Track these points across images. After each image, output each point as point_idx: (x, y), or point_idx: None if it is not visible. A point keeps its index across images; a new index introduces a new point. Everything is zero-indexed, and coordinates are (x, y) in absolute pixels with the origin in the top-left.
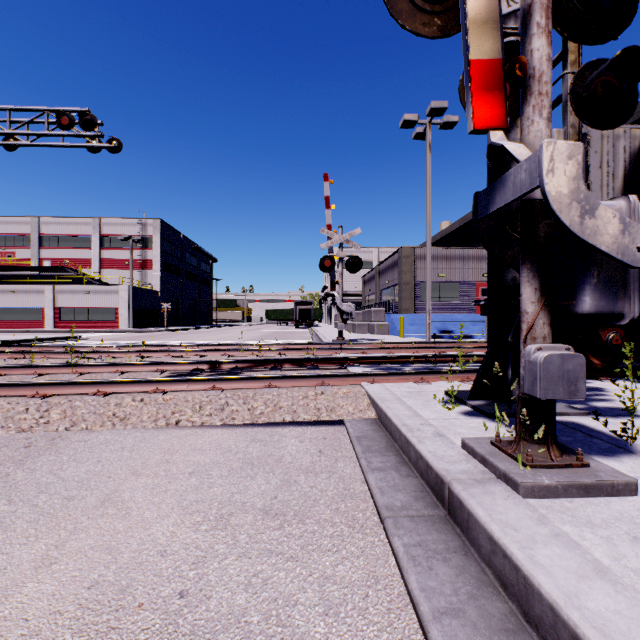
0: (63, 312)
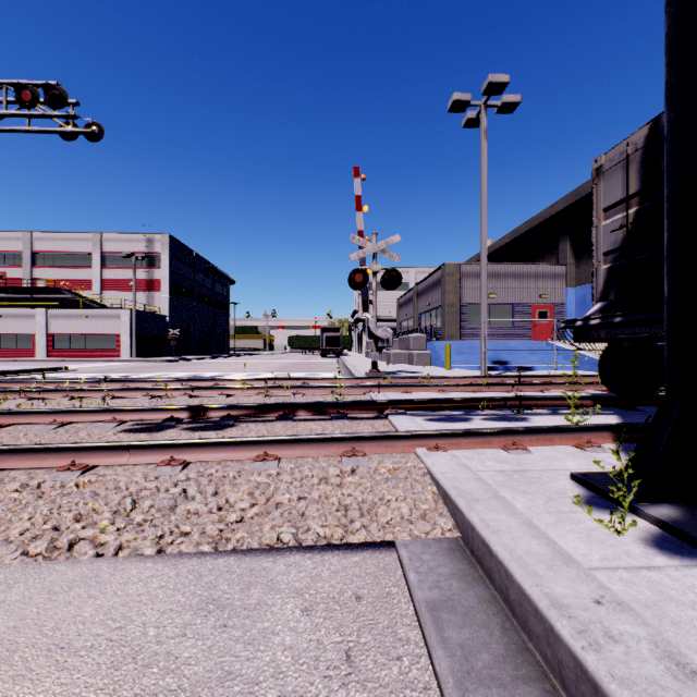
0: (57, 339)
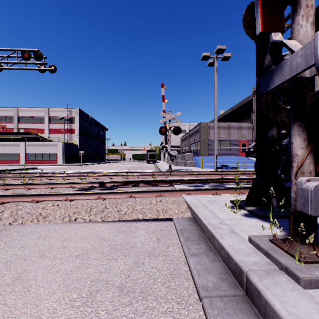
0: (29, 155)
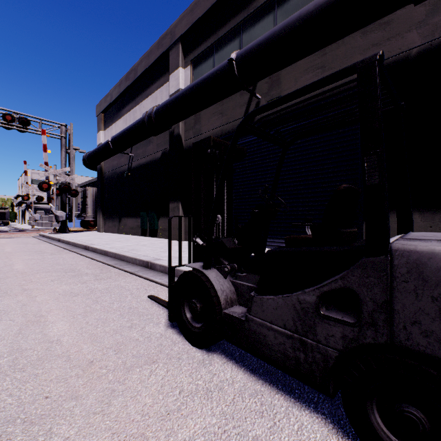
0: None
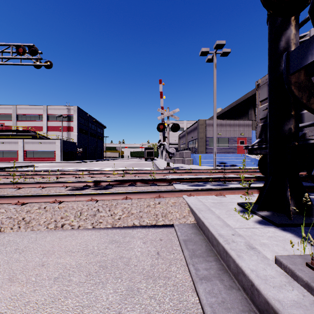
0: (28, 153)
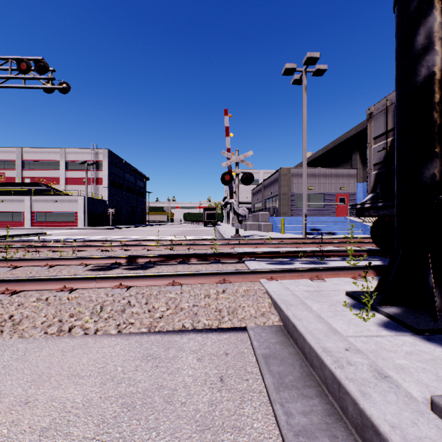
0: (38, 215)
